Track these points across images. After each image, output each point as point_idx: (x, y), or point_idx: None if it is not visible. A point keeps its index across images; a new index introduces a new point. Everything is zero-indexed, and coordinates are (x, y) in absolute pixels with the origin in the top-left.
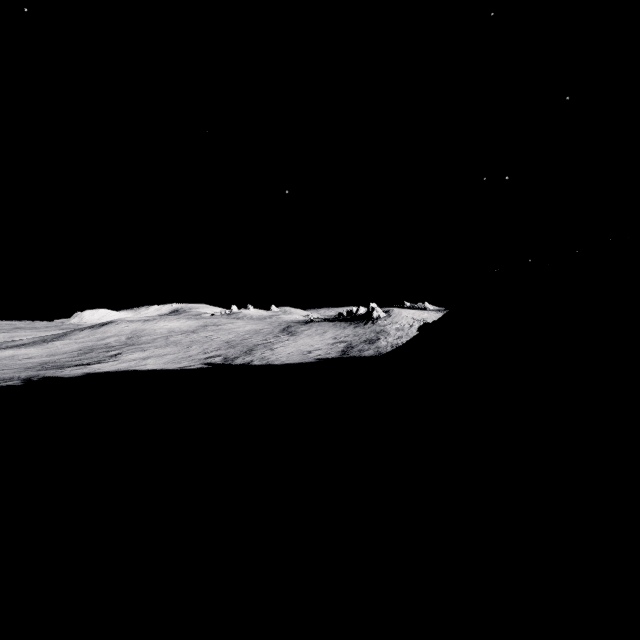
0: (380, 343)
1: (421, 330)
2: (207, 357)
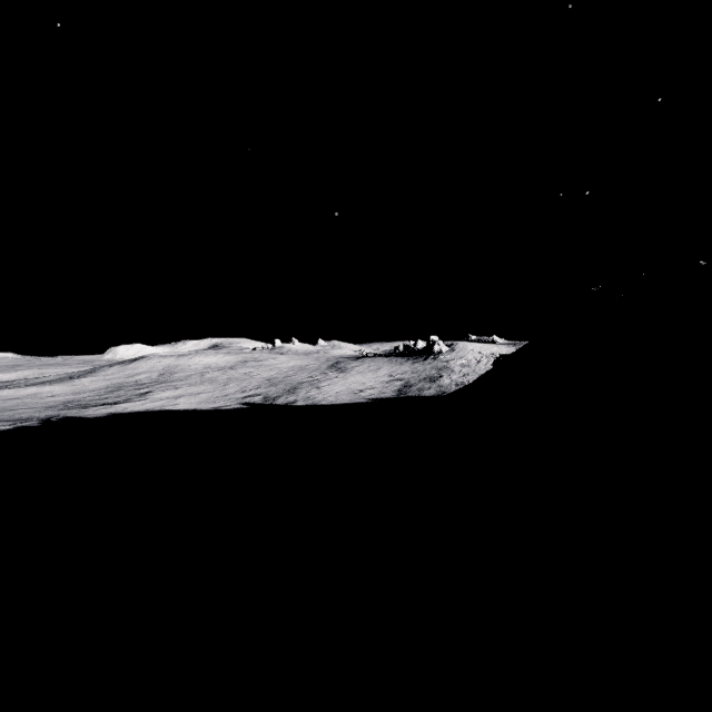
0: (443, 381)
1: (497, 364)
2: (245, 396)
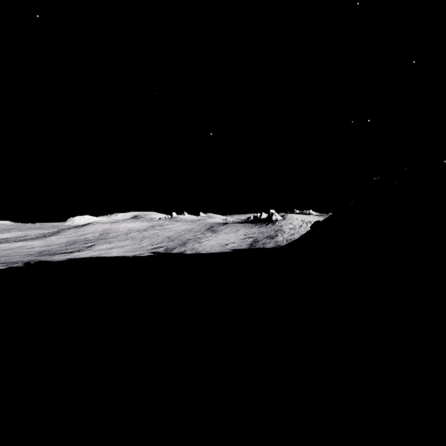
0: (278, 238)
1: (313, 227)
2: (153, 248)
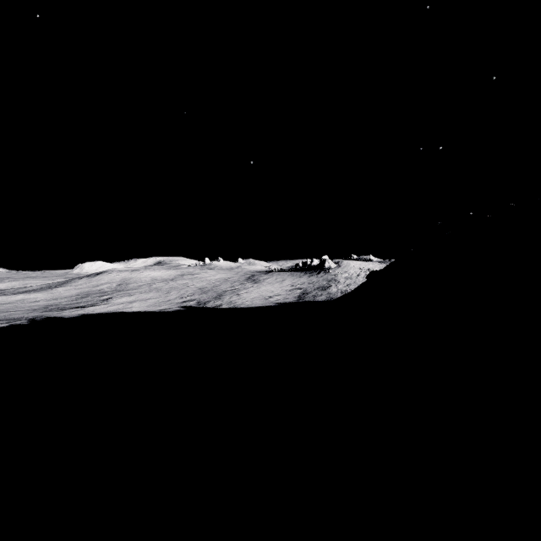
0: (331, 290)
1: (369, 277)
2: (183, 301)
